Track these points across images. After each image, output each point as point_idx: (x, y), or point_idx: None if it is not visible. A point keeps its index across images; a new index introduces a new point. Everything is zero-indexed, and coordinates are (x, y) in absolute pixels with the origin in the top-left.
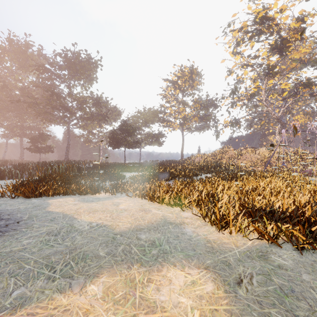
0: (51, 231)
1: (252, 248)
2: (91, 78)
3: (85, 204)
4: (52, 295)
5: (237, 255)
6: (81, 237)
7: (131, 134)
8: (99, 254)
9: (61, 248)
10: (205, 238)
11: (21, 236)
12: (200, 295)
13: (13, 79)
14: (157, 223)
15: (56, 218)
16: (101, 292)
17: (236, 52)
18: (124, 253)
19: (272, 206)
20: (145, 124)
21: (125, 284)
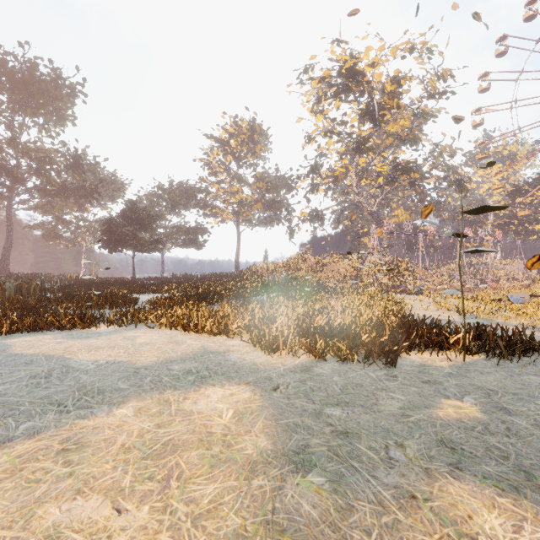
0: (36, 374)
1: (298, 365)
2: (62, 114)
3: (78, 342)
4: (74, 422)
5: (281, 372)
6: (88, 376)
7: (145, 227)
8: (121, 387)
9: (63, 388)
10: (252, 362)
11: None
12: (237, 401)
13: None
14: (194, 353)
15: (35, 360)
16: (133, 412)
17: (316, 111)
18: (153, 383)
19: (329, 324)
20: (172, 210)
21: (159, 404)
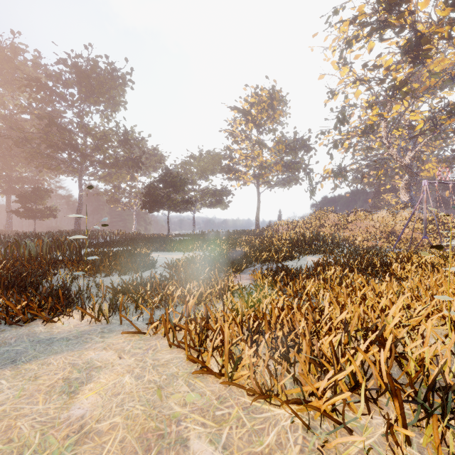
0: None
1: None
2: (116, 101)
3: None
4: None
5: None
6: None
7: (177, 189)
8: None
9: None
10: None
11: None
12: None
13: None
14: None
15: None
16: None
17: (345, 57)
18: None
19: None
20: (201, 175)
21: None
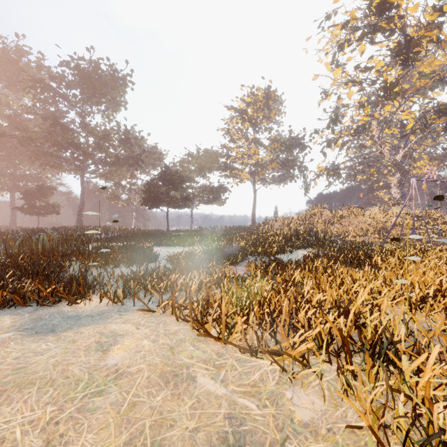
0: None
1: None
2: (117, 101)
3: (22, 346)
4: None
5: None
6: None
7: (176, 186)
8: None
9: None
10: None
11: None
12: None
13: None
14: None
15: None
16: None
17: (337, 60)
18: None
19: None
20: (199, 173)
21: None
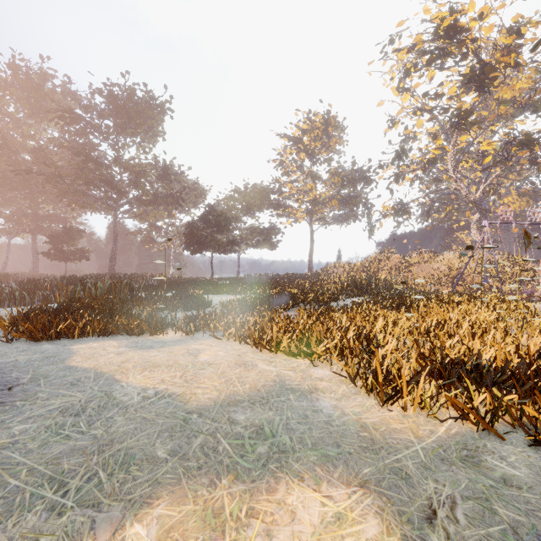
0: (70, 406)
1: (448, 442)
2: (154, 132)
3: (138, 353)
4: None
5: (420, 457)
6: (124, 418)
7: (222, 229)
8: (156, 454)
9: (84, 441)
10: (358, 420)
11: (12, 416)
12: None
13: (20, 133)
14: (268, 389)
15: (82, 379)
16: None
17: (403, 87)
18: (203, 452)
19: (478, 358)
20: (247, 212)
21: (203, 522)
